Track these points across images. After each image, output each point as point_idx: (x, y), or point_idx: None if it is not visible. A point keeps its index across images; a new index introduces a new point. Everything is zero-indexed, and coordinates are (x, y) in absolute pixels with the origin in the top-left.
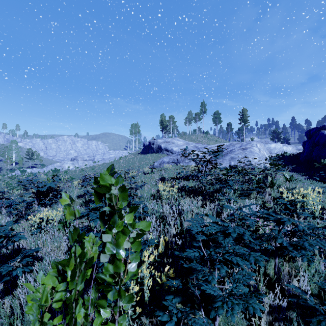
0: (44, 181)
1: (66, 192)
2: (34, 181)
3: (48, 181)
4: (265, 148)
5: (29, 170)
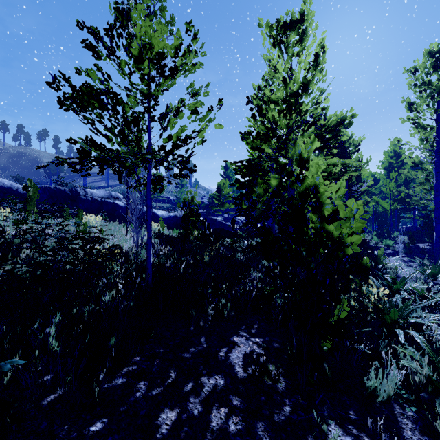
0: None
1: None
2: None
3: None
4: None
5: None
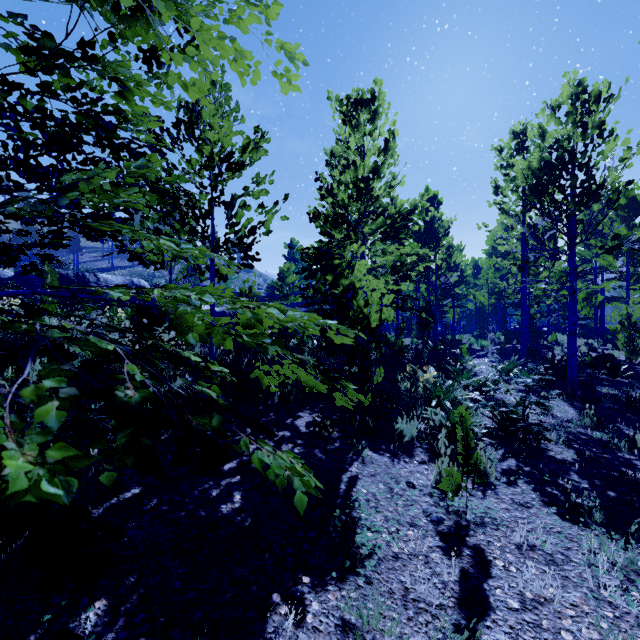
0: None
1: None
2: None
3: None
4: None
5: None
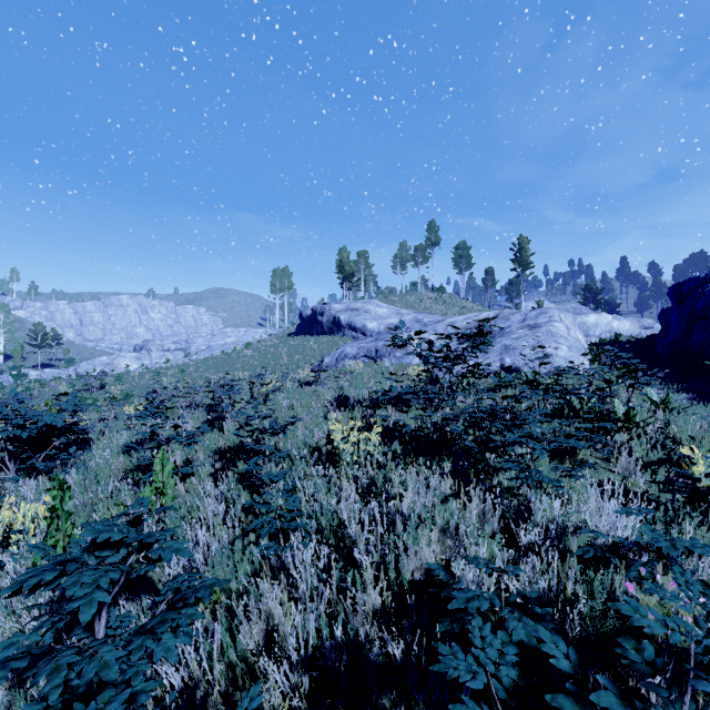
0: (38, 408)
1: (104, 434)
2: (2, 413)
3: (48, 409)
4: (576, 326)
5: (35, 373)
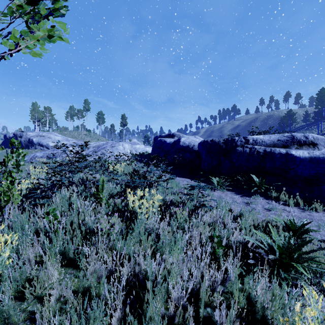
0: None
1: None
2: None
3: None
4: (132, 148)
5: None
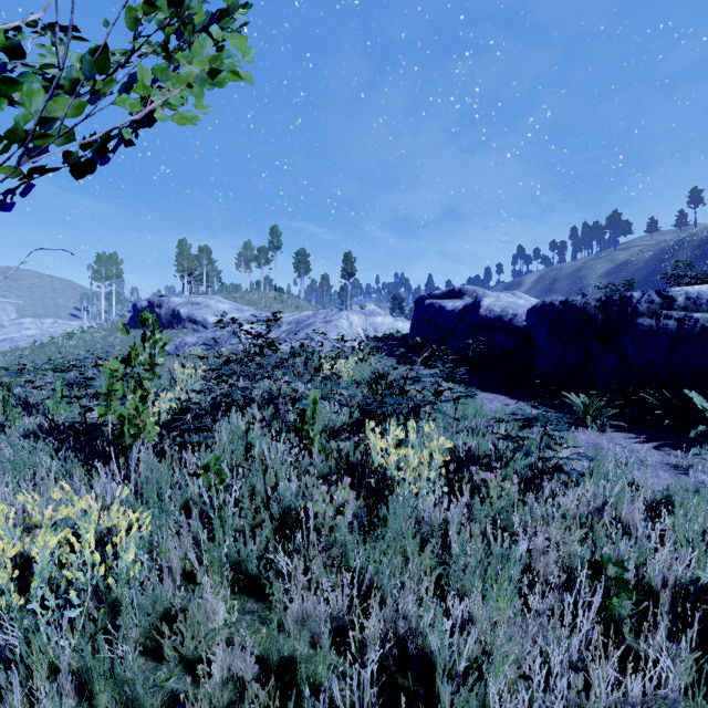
0: None
1: None
2: None
3: None
4: (367, 324)
5: None
